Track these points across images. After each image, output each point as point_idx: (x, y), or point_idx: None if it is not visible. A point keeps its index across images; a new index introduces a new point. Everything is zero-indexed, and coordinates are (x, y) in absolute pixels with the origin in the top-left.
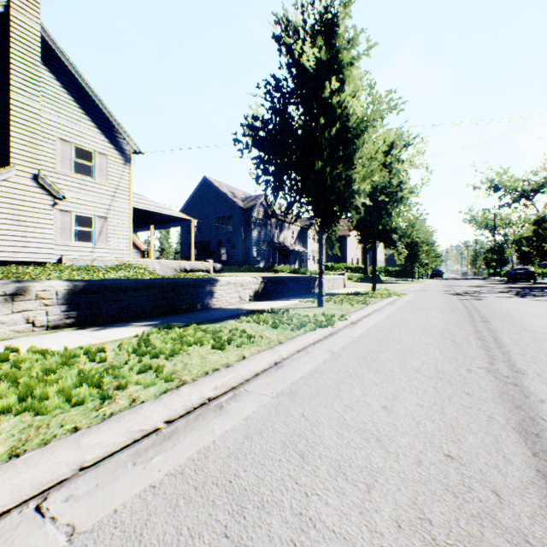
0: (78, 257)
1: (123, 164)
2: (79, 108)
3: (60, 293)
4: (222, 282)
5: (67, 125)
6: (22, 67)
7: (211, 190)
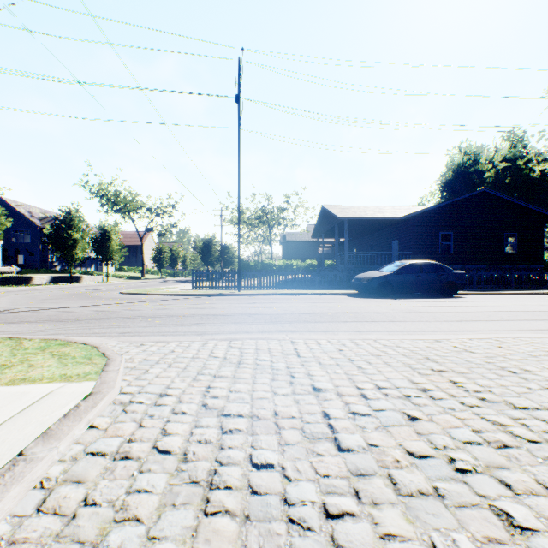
0: None
1: None
2: None
3: None
4: (36, 277)
5: None
6: None
7: (8, 208)
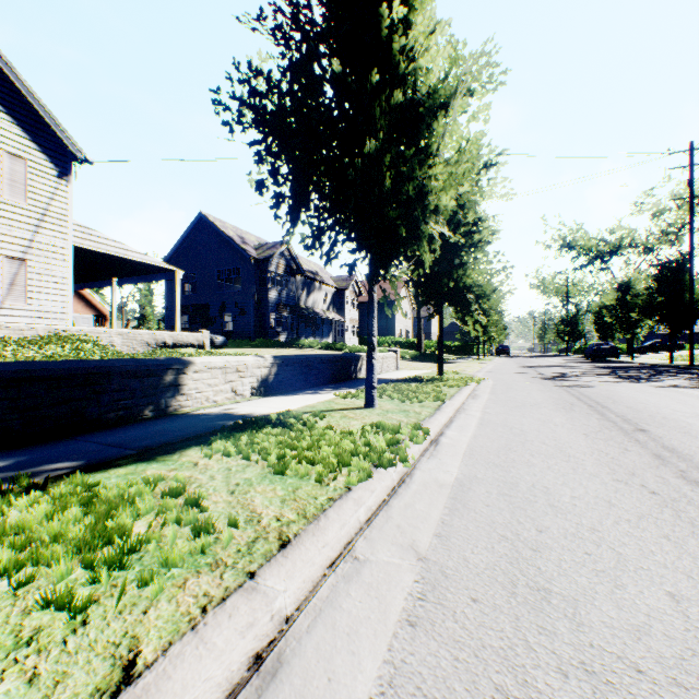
0: None
1: (56, 176)
2: None
3: None
4: (198, 366)
5: None
6: None
7: (210, 232)
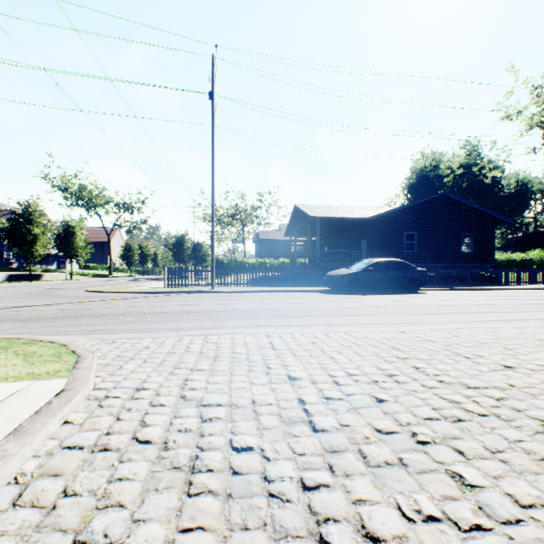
0: None
1: None
2: None
3: None
4: None
5: None
6: None
7: None
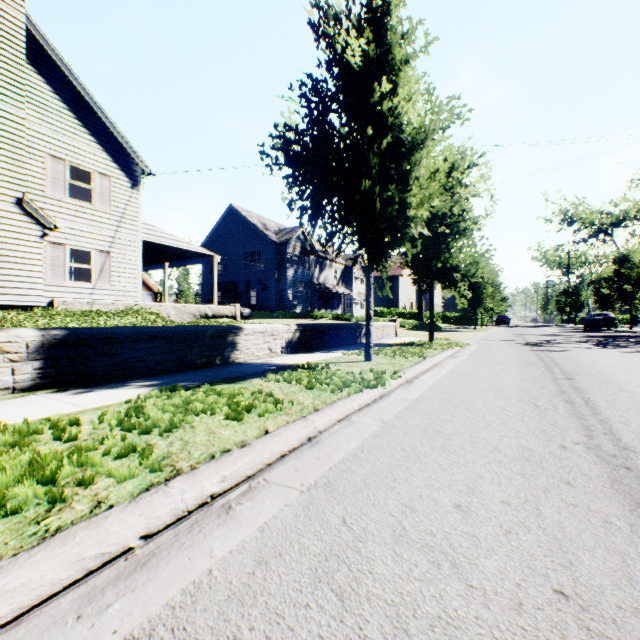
0: (73, 300)
1: (130, 188)
2: (75, 118)
3: (31, 345)
4: (247, 330)
5: (59, 138)
6: (2, 67)
7: (238, 220)
